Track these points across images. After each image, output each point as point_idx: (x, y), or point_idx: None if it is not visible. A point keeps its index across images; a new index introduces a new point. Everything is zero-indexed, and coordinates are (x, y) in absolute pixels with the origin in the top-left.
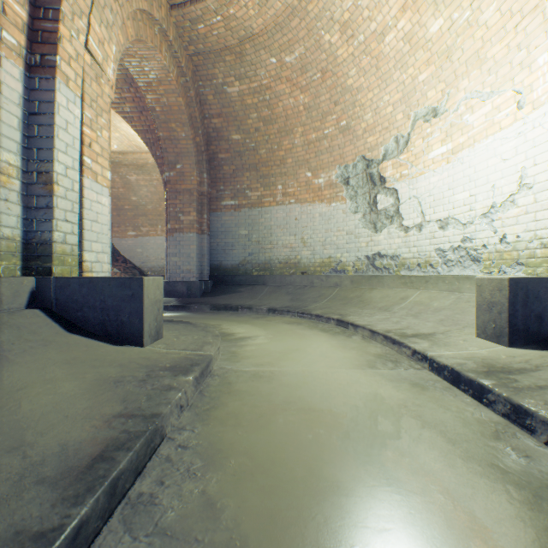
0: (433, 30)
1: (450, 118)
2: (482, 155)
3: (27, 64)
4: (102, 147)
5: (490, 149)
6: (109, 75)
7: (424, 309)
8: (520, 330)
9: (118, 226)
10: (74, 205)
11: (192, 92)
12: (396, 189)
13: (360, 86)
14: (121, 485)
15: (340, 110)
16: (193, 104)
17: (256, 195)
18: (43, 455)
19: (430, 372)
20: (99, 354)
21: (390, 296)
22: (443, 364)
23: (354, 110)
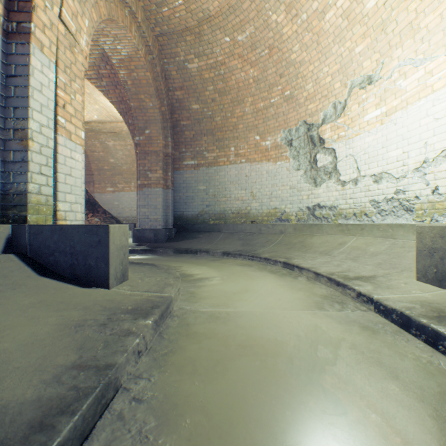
0: (370, 6)
1: (384, 84)
2: (415, 116)
3: (5, 31)
4: (75, 109)
5: (422, 110)
6: (82, 46)
7: (361, 253)
8: None
9: (99, 183)
10: (49, 159)
11: (158, 68)
12: (333, 149)
13: (302, 59)
14: None
15: (284, 82)
16: (159, 79)
17: (212, 156)
18: None
19: (376, 315)
20: (66, 296)
21: (329, 242)
22: (390, 307)
23: (296, 81)
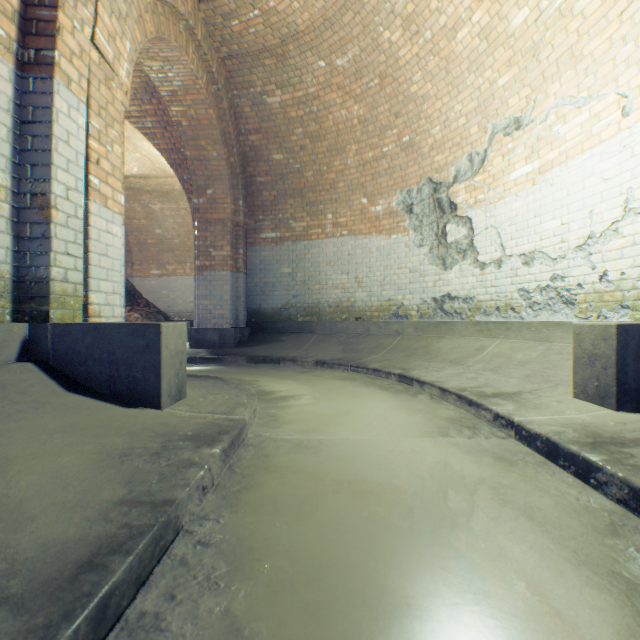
0: (516, 23)
1: (537, 130)
2: (577, 174)
3: (19, 61)
4: (113, 165)
5: (587, 167)
6: (121, 78)
7: (505, 362)
8: (631, 390)
9: (140, 264)
10: (78, 234)
11: (225, 103)
12: (469, 218)
13: (426, 93)
14: (114, 605)
15: (402, 124)
16: (226, 118)
17: (301, 226)
18: (11, 561)
19: (517, 442)
20: (105, 418)
21: (463, 346)
22: (534, 432)
23: (418, 122)
